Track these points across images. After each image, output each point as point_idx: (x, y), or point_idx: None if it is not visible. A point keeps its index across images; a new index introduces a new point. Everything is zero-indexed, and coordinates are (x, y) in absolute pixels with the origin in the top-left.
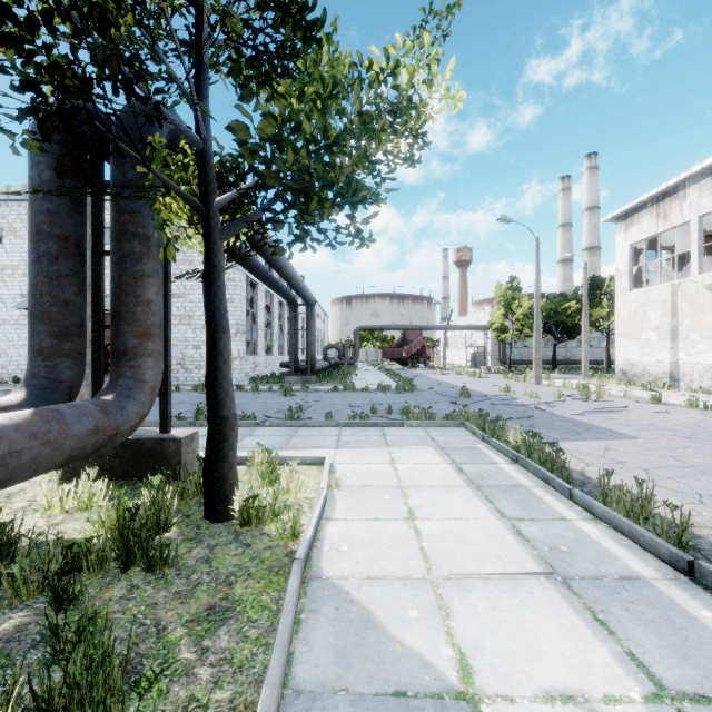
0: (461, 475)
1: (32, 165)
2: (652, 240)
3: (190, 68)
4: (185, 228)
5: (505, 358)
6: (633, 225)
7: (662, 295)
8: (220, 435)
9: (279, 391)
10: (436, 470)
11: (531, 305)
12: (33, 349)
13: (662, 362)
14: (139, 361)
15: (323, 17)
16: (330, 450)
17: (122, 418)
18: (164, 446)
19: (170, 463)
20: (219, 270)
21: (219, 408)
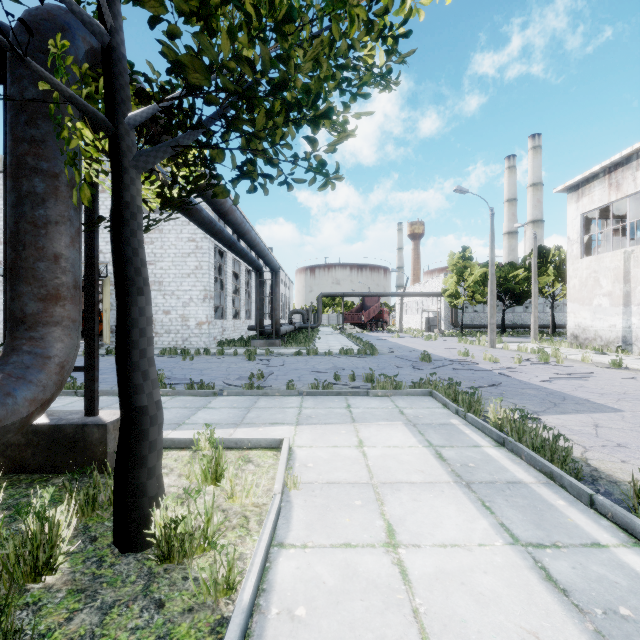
0: (443, 465)
1: None
2: (602, 210)
3: None
4: (99, 161)
5: (457, 322)
6: (585, 195)
7: (614, 262)
8: (136, 432)
9: (245, 354)
10: (412, 456)
11: (481, 273)
12: None
13: (614, 326)
14: (42, 330)
15: None
16: (290, 427)
17: (4, 409)
18: (86, 433)
19: (94, 453)
20: (133, 210)
21: (134, 396)
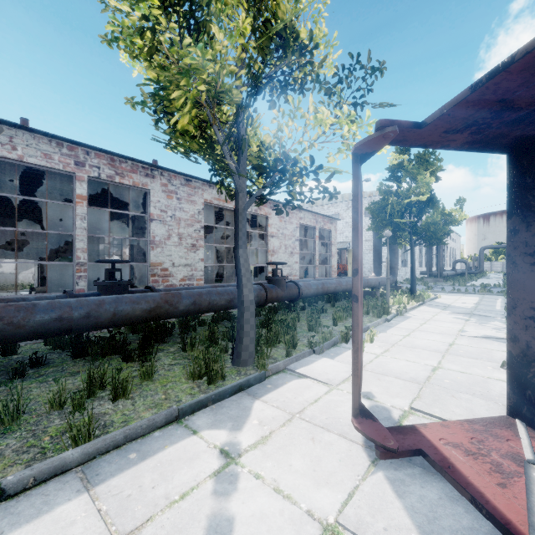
0: (479, 299)
1: (374, 233)
2: None
3: (412, 228)
4: (404, 243)
5: None
6: None
7: None
8: (413, 283)
9: (421, 284)
10: (472, 299)
11: None
12: (374, 267)
13: None
14: (395, 269)
15: (435, 200)
16: (441, 295)
17: (394, 279)
18: (397, 287)
19: (398, 291)
20: (413, 253)
21: (413, 278)
